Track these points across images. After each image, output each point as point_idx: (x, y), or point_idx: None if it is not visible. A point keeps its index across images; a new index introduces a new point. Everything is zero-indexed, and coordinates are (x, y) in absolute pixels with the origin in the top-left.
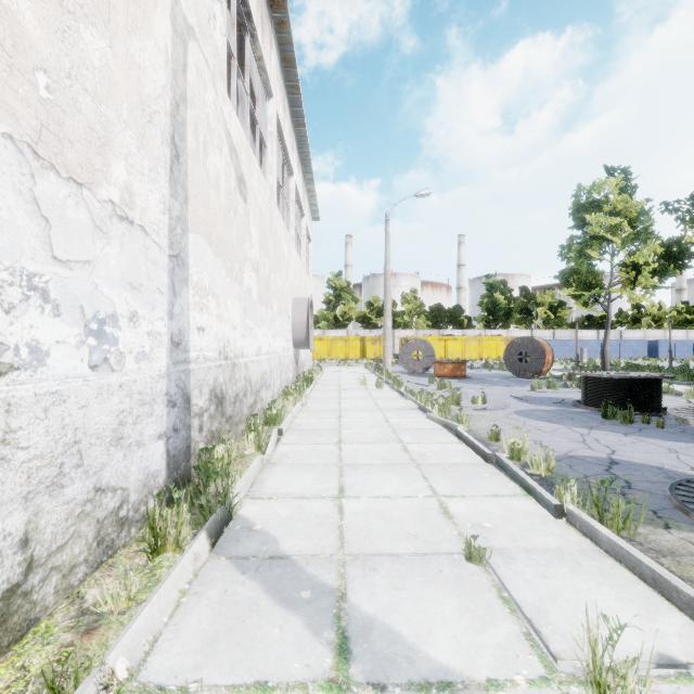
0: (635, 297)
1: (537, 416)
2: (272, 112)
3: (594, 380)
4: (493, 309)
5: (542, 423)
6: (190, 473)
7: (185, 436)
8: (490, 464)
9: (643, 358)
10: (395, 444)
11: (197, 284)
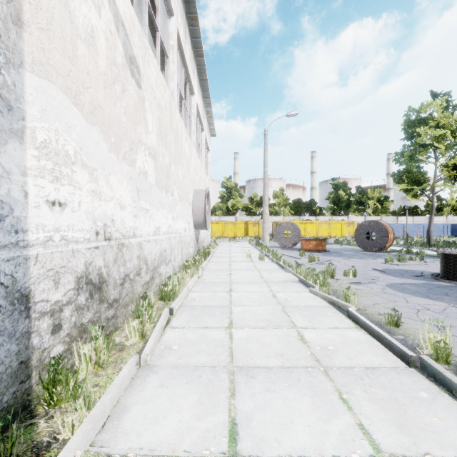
0: (456, 190)
1: (412, 291)
2: (173, 28)
3: (456, 257)
4: (338, 202)
5: (423, 300)
6: (28, 395)
7: (16, 349)
8: (415, 370)
9: (448, 236)
10: (288, 329)
11: (48, 145)
